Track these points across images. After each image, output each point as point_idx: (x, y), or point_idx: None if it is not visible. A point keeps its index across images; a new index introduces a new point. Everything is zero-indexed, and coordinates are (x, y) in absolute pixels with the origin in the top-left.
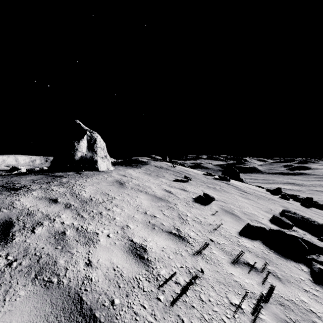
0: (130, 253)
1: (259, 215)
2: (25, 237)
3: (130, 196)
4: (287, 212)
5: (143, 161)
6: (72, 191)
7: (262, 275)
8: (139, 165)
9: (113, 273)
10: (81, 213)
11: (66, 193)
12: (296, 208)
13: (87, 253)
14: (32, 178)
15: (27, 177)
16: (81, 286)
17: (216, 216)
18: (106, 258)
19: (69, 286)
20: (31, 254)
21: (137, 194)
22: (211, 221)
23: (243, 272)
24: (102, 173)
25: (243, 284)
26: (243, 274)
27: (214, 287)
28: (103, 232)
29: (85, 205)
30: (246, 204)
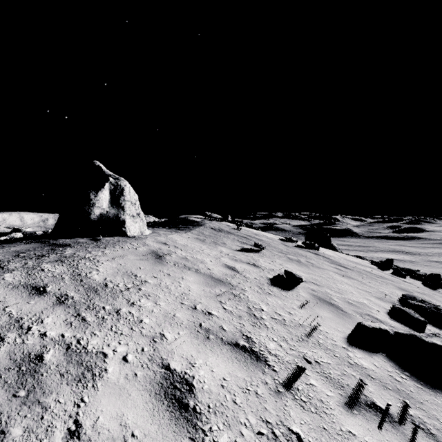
0: (163, 396)
1: (370, 305)
2: None
3: (172, 278)
4: (412, 299)
5: (194, 221)
6: (76, 270)
7: (402, 430)
8: (188, 226)
9: None
10: (82, 313)
11: (64, 275)
12: (419, 290)
13: (76, 404)
14: (19, 248)
15: (12, 247)
16: None
17: (307, 309)
18: (112, 414)
19: None
20: None
21: (183, 274)
22: (300, 319)
23: (369, 427)
24: (131, 240)
25: None
26: (370, 431)
27: None
28: (116, 352)
29: (92, 296)
30: (348, 286)
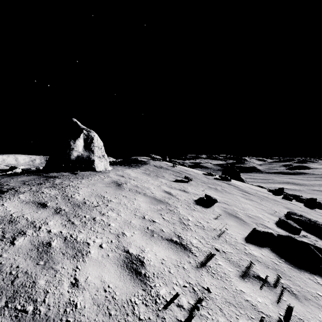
0: (125, 267)
1: (264, 218)
2: (1, 251)
3: (128, 198)
4: (293, 215)
5: (142, 161)
6: (64, 193)
7: (275, 291)
8: (138, 165)
9: (103, 295)
10: (71, 219)
11: (57, 196)
12: (300, 209)
13: (74, 269)
14: (24, 179)
15: (19, 178)
16: (61, 316)
17: (219, 220)
18: (96, 275)
19: (47, 317)
20: (5, 272)
21: (135, 196)
22: (214, 226)
23: (254, 288)
24: (98, 174)
25: (255, 305)
26: (254, 290)
27: (223, 310)
28: (95, 242)
29: (77, 209)
30: (249, 205)
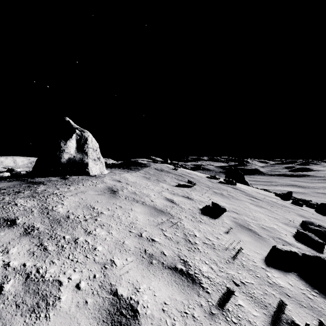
0: (110, 324)
1: (279, 230)
2: None
3: (123, 209)
4: (310, 224)
5: (142, 163)
6: (44, 204)
7: None
8: (137, 167)
9: None
10: (44, 243)
11: (34, 209)
12: (313, 216)
13: None
14: (2, 186)
15: None
16: None
17: (231, 234)
18: None
19: None
20: None
21: (132, 206)
22: (226, 244)
23: None
24: (92, 179)
25: None
26: None
27: None
28: (71, 280)
29: (55, 227)
30: (261, 214)
